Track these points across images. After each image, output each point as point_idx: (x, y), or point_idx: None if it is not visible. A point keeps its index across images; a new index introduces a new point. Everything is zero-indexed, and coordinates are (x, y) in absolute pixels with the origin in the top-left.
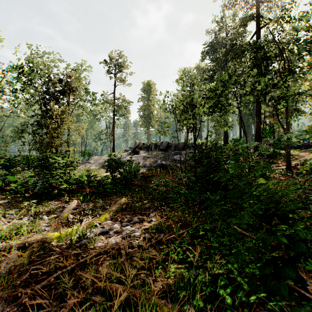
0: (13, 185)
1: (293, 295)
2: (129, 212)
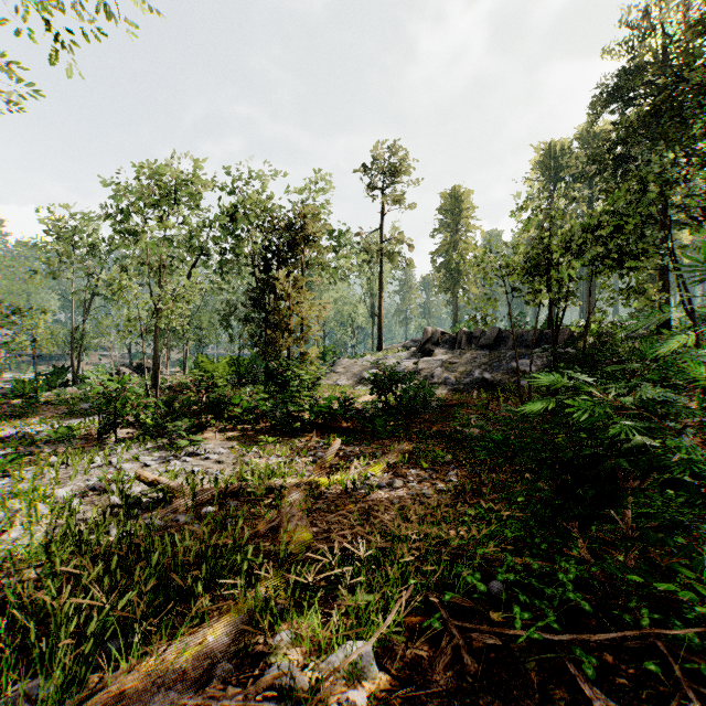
0: (237, 410)
1: (556, 526)
2: (415, 465)
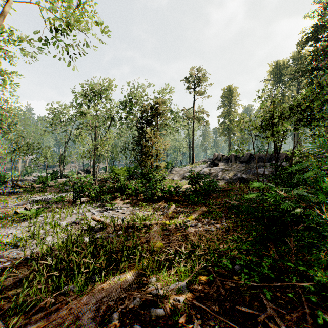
0: (129, 191)
1: (264, 244)
2: (207, 217)
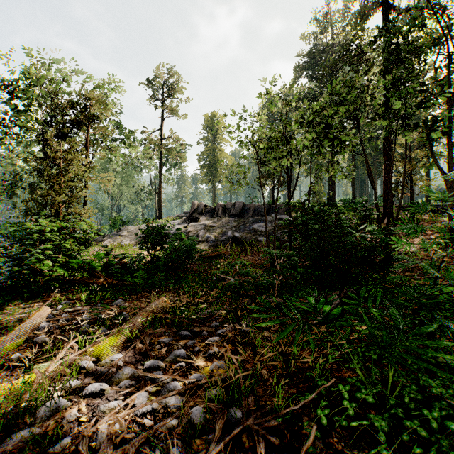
0: None
1: None
2: (168, 329)
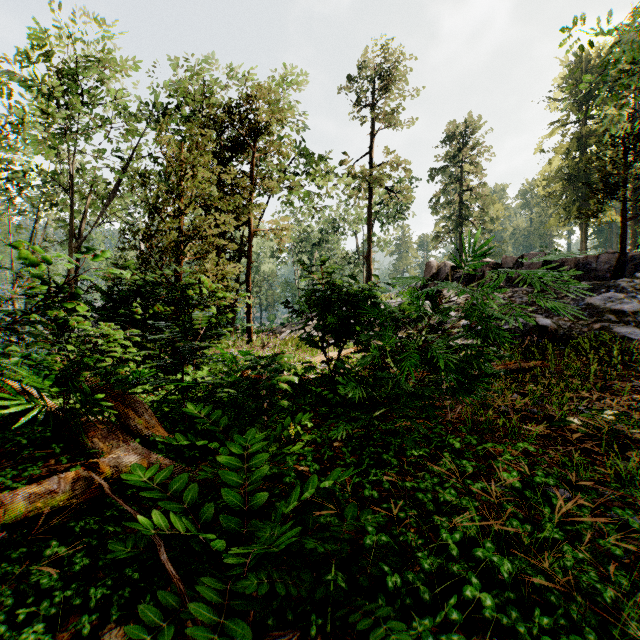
0: None
1: None
2: None
